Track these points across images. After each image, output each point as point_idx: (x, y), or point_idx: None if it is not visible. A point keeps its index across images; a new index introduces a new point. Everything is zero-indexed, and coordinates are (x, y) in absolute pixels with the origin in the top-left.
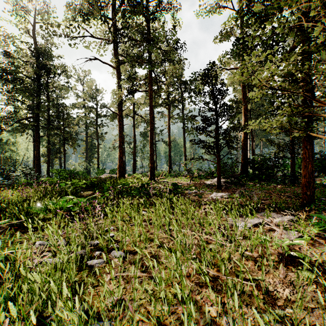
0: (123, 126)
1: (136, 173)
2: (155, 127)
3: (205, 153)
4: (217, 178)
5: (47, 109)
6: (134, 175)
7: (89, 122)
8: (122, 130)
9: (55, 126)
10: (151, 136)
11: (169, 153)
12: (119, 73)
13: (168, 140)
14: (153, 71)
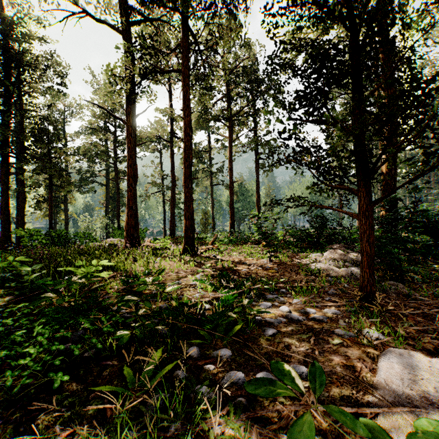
0: (135, 146)
1: (166, 238)
2: (211, 162)
3: (311, 189)
4: (363, 265)
5: (20, 127)
6: (163, 241)
7: (101, 152)
8: (134, 153)
9: (30, 154)
10: (186, 162)
11: (230, 202)
12: (128, 41)
13: (229, 180)
14: (191, 31)
